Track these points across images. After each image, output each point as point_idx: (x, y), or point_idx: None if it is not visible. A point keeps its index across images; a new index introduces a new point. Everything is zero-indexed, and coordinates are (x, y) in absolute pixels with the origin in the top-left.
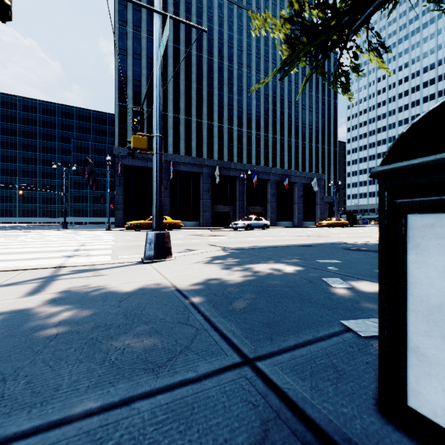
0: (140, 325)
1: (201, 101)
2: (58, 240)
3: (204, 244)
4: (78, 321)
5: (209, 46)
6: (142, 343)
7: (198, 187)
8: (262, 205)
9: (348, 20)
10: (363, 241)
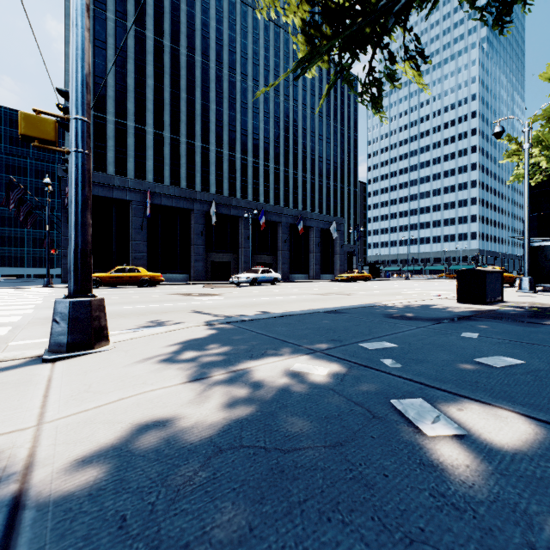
0: None
1: (194, 117)
2: None
3: (185, 310)
4: None
5: (204, 46)
6: None
7: (187, 228)
8: (272, 254)
9: (386, 4)
10: (402, 302)
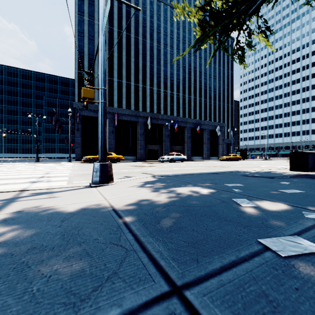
0: (73, 247)
1: (138, 71)
2: (29, 169)
3: (139, 172)
4: (17, 242)
5: (143, 31)
6: (70, 268)
7: (135, 132)
8: (181, 145)
9: (245, 8)
10: (255, 170)
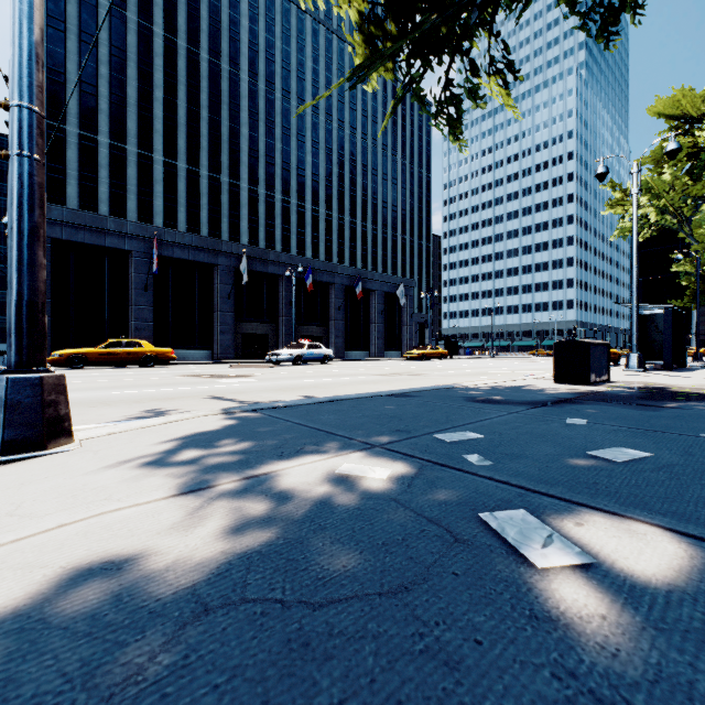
0: None
1: (219, 143)
2: None
3: (200, 395)
4: None
5: (233, 50)
6: None
7: (210, 289)
8: (322, 324)
9: None
10: (487, 383)
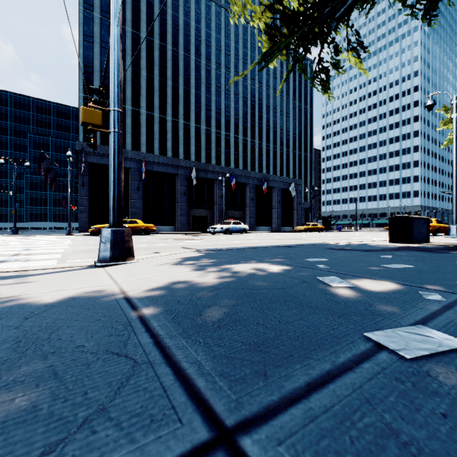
0: (29, 362)
1: (178, 100)
2: None
3: (177, 247)
4: None
5: (186, 42)
6: (7, 405)
7: (173, 189)
8: (241, 209)
9: (330, 10)
10: (344, 242)
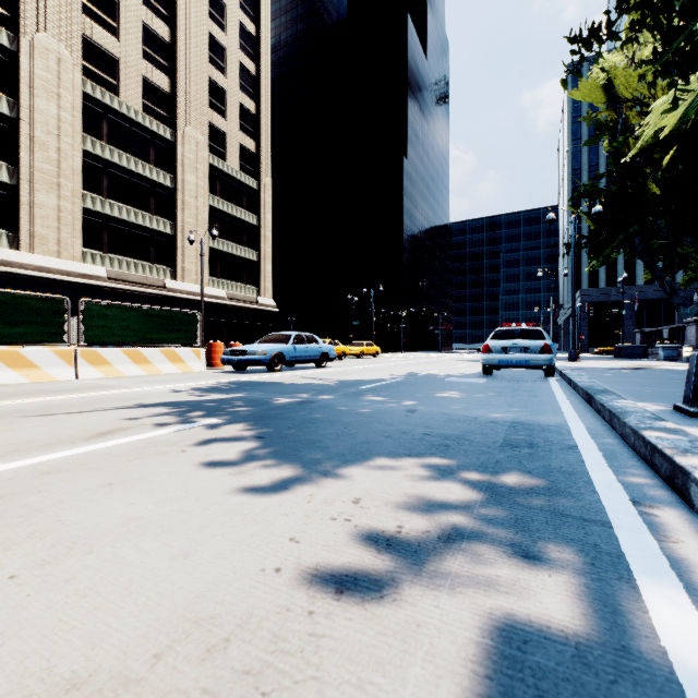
0: None
1: None
2: None
3: None
4: None
5: None
6: None
7: (672, 312)
8: None
9: None
10: None
